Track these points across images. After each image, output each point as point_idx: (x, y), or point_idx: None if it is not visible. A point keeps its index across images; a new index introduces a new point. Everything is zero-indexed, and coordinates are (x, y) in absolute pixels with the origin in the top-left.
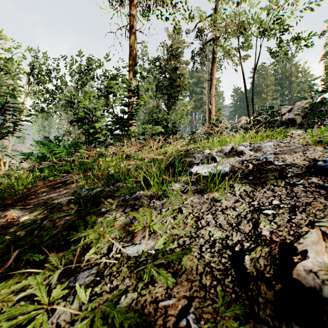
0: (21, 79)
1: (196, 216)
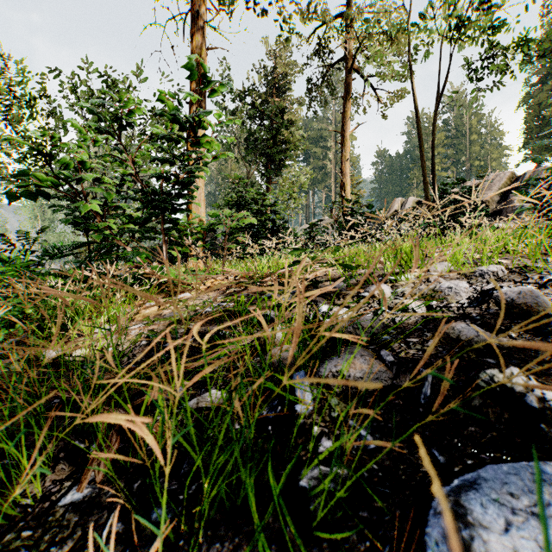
0: None
1: None
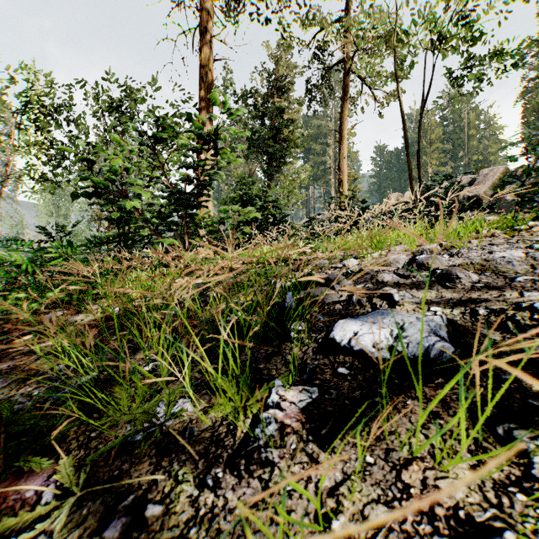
0: (4, 122)
1: None
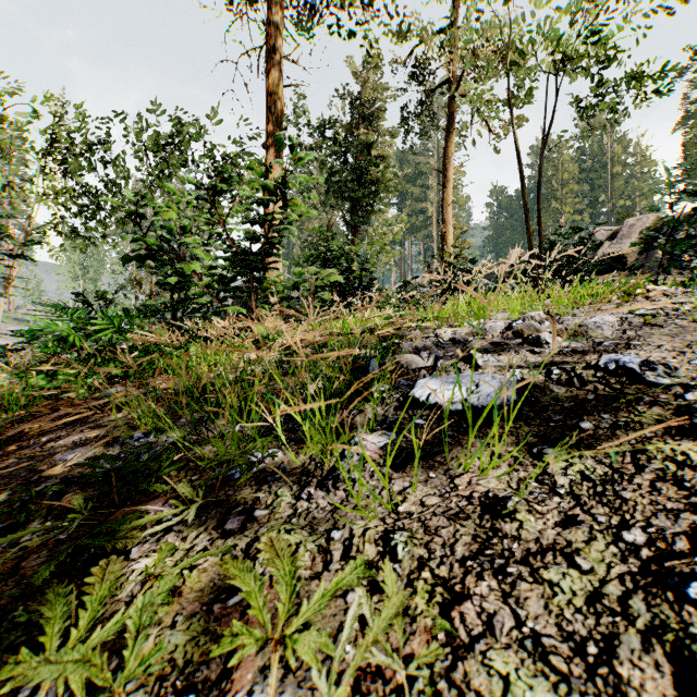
0: (26, 164)
1: (441, 576)
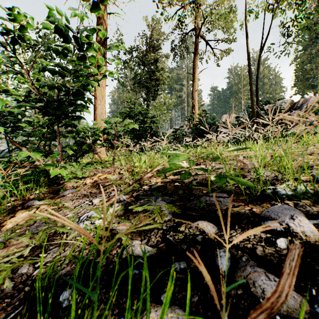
0: None
1: None
